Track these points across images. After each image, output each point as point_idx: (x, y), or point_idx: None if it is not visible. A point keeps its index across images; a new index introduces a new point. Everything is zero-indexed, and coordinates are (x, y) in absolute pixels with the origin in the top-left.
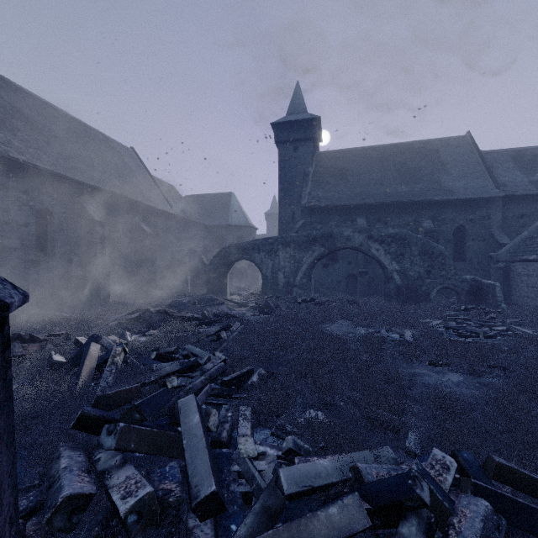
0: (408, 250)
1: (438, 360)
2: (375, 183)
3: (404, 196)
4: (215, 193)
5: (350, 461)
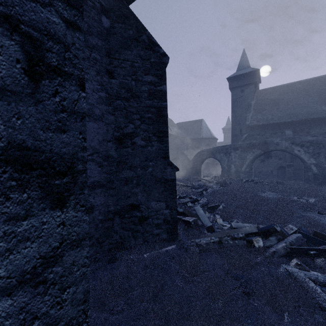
0: (323, 150)
1: (323, 211)
2: (300, 106)
3: (324, 113)
4: (193, 120)
5: (256, 226)
